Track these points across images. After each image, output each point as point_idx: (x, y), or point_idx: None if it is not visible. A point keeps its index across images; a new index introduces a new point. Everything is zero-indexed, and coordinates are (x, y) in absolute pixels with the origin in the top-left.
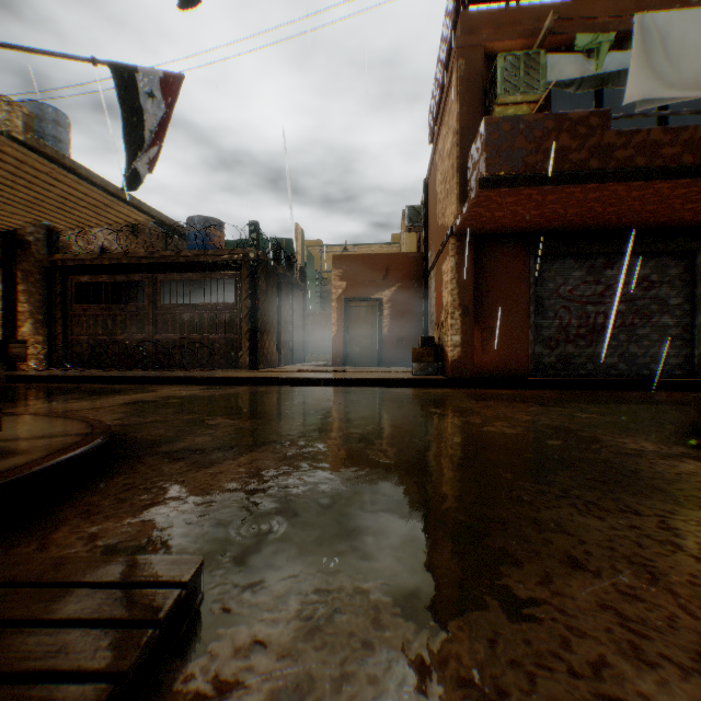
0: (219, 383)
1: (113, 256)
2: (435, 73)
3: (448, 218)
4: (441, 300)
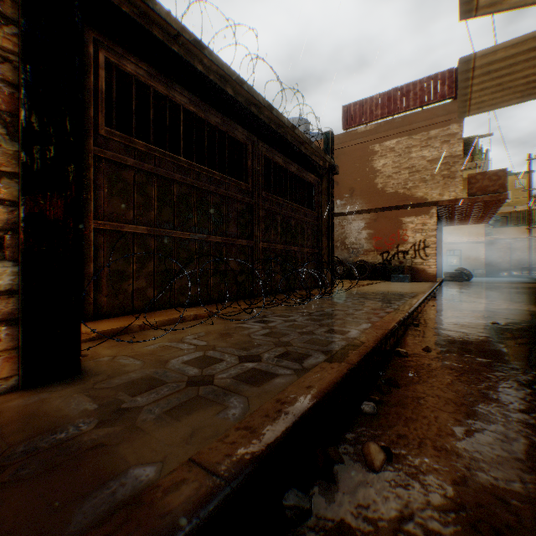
0: (429, 299)
1: (221, 66)
2: (380, 95)
3: (427, 194)
4: (400, 238)
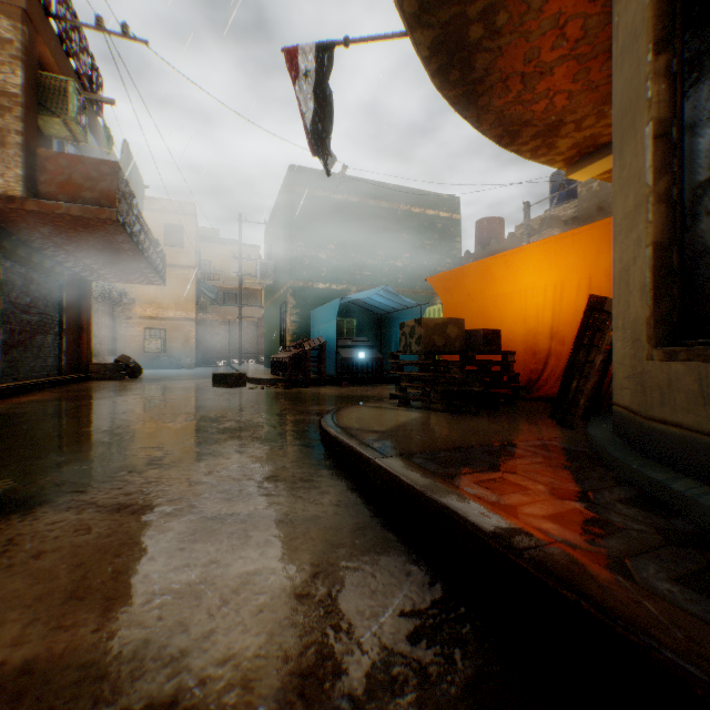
0: None
1: None
2: None
3: None
4: None
